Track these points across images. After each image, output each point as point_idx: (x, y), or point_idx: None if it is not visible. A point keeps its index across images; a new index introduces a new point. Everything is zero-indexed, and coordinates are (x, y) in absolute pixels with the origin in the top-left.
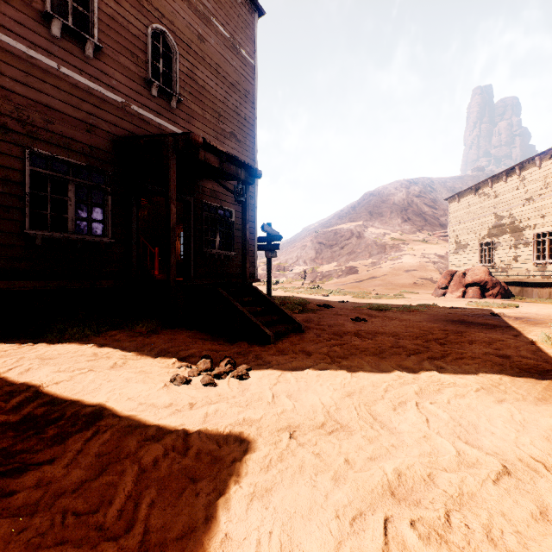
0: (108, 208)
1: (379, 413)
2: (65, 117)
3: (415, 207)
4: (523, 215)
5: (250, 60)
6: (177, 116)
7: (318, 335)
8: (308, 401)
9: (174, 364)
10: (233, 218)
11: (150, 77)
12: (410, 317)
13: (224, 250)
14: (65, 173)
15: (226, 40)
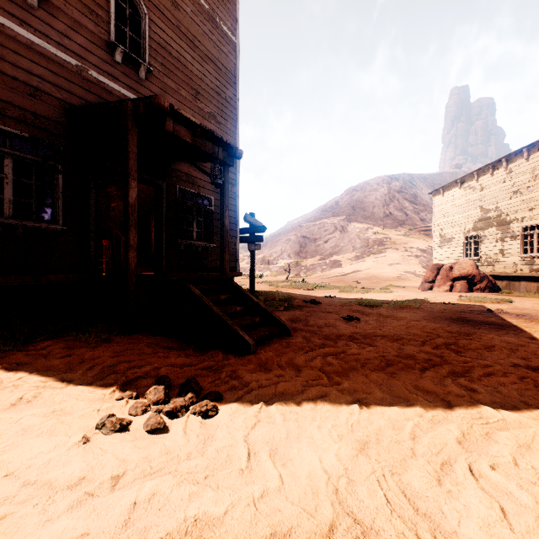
0: (58, 189)
1: (418, 492)
2: (0, 76)
3: (396, 202)
4: (510, 208)
5: (231, 37)
6: (146, 89)
7: (308, 340)
8: (302, 465)
9: (114, 393)
10: (212, 207)
11: (113, 40)
12: (405, 315)
13: (202, 241)
14: (2, 145)
15: (204, 11)
